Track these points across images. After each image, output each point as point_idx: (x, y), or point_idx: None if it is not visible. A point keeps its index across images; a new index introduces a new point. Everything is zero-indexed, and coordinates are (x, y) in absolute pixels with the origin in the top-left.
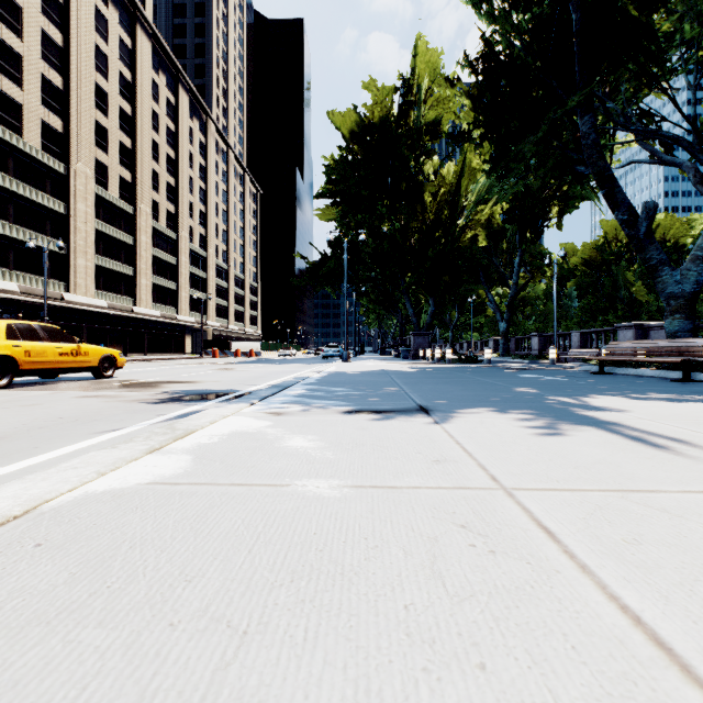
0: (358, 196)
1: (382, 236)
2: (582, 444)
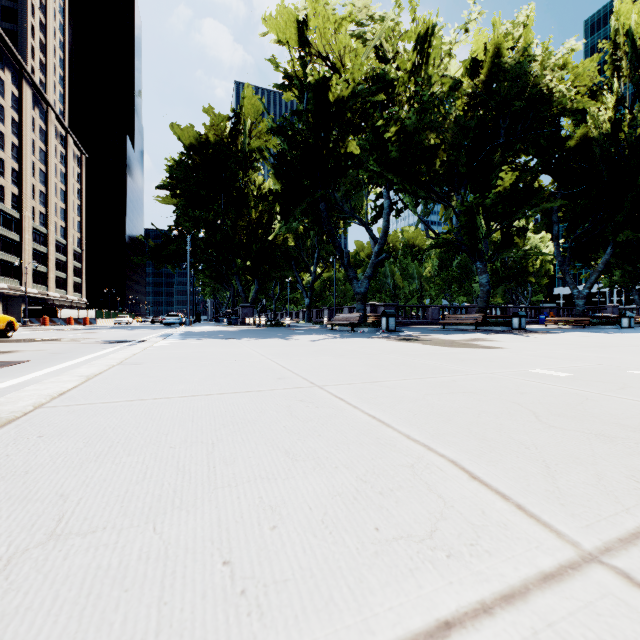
0: (197, 195)
1: (217, 229)
2: (268, 340)
